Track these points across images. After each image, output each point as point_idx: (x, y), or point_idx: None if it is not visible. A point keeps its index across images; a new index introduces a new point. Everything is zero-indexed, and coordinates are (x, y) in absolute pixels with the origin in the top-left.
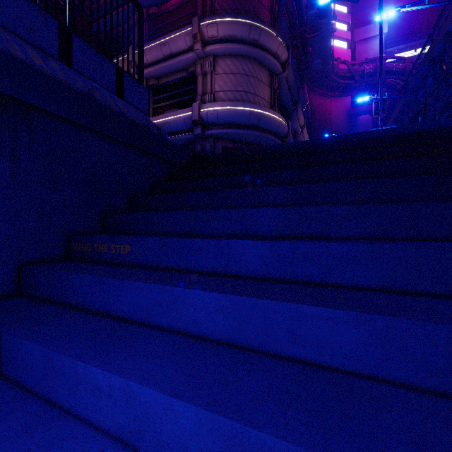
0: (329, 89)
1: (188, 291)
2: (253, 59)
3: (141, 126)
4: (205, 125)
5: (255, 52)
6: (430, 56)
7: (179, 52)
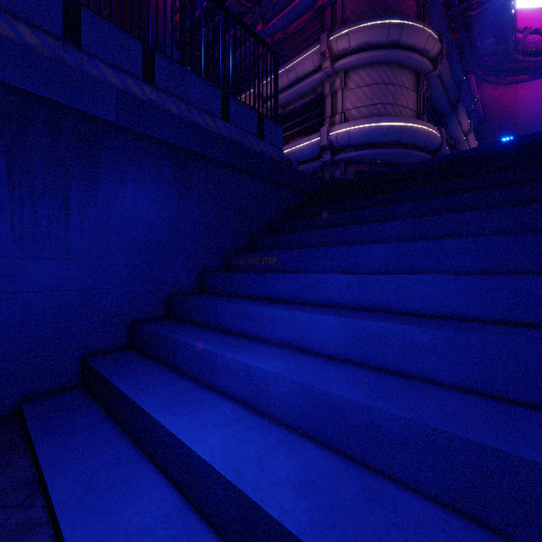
0: (511, 74)
1: (326, 275)
2: (393, 63)
3: (277, 161)
4: (335, 149)
5: (395, 55)
6: None
7: (306, 75)
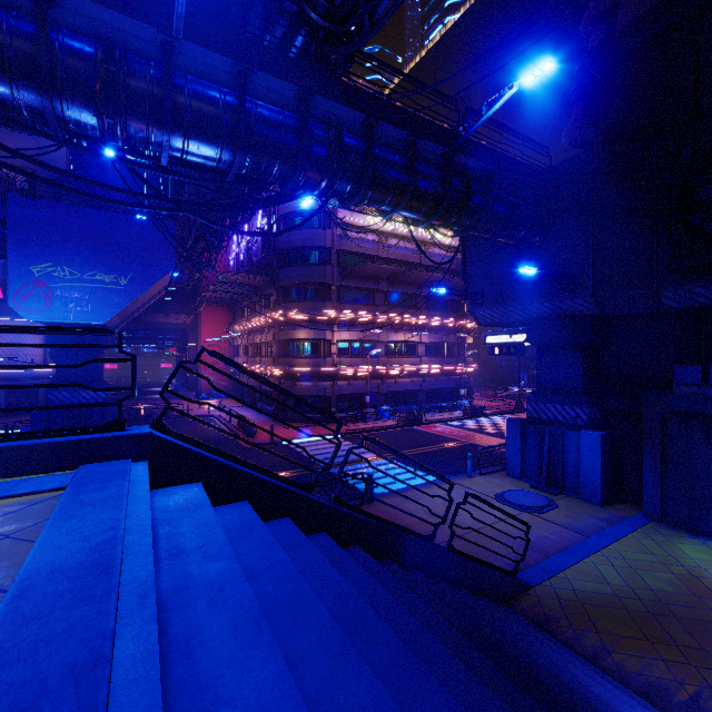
0: None
1: None
2: None
3: None
4: None
5: None
6: None
7: None
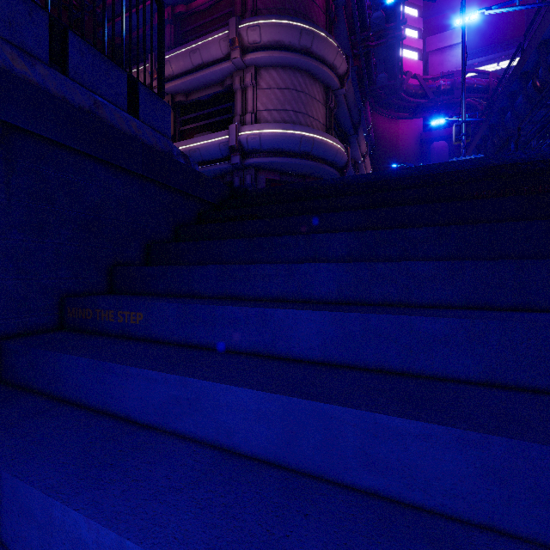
0: (397, 109)
1: (218, 386)
2: (305, 71)
3: (161, 153)
4: (245, 152)
5: (307, 62)
6: (520, 69)
7: (213, 61)
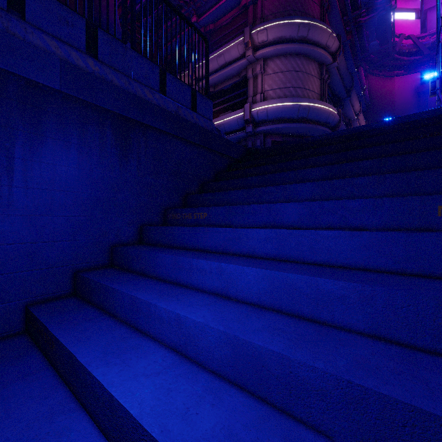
0: (390, 69)
1: (249, 230)
2: (302, 55)
3: (208, 131)
4: (256, 123)
5: (303, 48)
6: None
7: (232, 61)
